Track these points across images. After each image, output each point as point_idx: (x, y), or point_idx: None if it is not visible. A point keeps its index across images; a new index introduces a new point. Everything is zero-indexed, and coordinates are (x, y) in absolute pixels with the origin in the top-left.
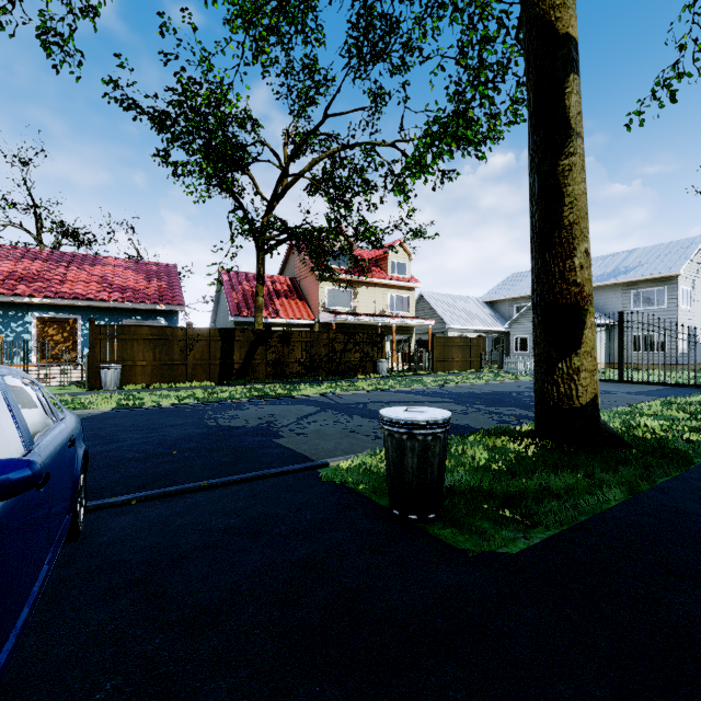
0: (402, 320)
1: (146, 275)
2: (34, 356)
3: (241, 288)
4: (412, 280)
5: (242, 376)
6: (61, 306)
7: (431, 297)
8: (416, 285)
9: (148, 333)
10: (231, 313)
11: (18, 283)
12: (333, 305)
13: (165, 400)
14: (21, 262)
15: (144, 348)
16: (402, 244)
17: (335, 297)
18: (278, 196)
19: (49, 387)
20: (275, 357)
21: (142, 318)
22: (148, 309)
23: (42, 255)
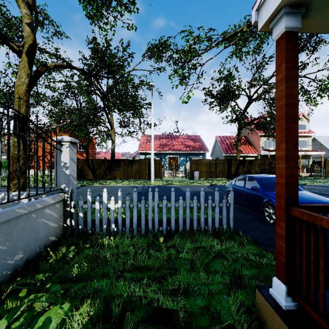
0: (305, 152)
1: (192, 140)
2: (168, 168)
3: (225, 142)
4: (310, 132)
5: (234, 176)
6: (174, 153)
7: (320, 138)
8: (312, 134)
9: (205, 161)
10: (224, 153)
11: (163, 147)
12: (266, 147)
13: (220, 183)
14: (161, 140)
15: (204, 166)
16: (304, 115)
17: (267, 143)
18: (246, 107)
19: (178, 178)
20: (246, 170)
21: (195, 156)
22: (197, 153)
23: (164, 137)
